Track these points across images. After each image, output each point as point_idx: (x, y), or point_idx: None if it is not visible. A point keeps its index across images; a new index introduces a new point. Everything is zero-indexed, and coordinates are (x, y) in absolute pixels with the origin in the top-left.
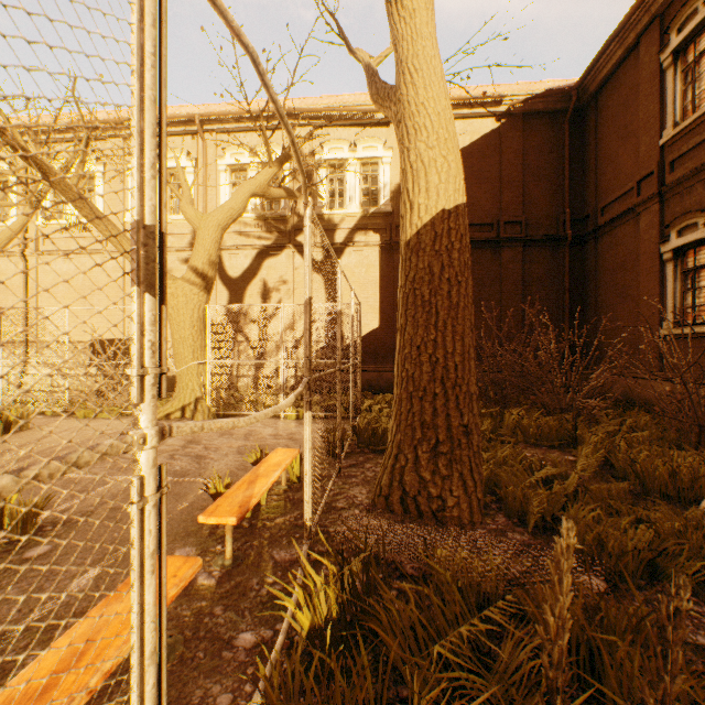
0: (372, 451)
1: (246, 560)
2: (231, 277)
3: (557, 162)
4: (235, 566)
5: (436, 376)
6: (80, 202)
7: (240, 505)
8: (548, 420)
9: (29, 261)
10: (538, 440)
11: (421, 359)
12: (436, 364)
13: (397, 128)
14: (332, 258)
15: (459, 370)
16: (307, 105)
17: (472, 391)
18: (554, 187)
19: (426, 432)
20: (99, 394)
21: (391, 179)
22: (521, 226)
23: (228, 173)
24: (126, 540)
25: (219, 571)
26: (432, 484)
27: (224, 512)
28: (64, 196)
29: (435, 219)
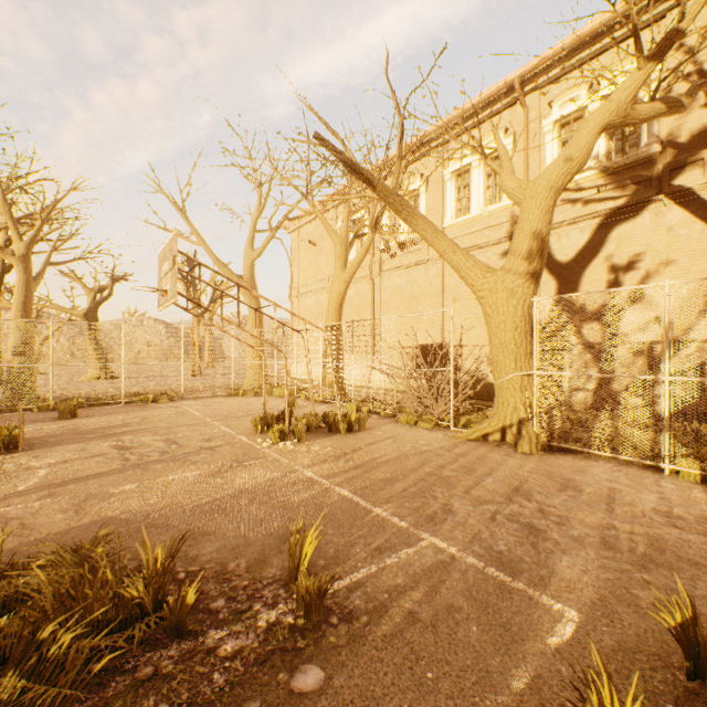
0: None
1: None
2: (560, 262)
3: None
4: None
5: None
6: (399, 204)
7: None
8: None
9: (375, 281)
10: None
11: None
12: None
13: None
14: None
15: None
16: None
17: None
18: None
19: None
20: (418, 401)
21: None
22: None
23: (555, 132)
24: None
25: None
26: None
27: None
28: (385, 203)
29: None
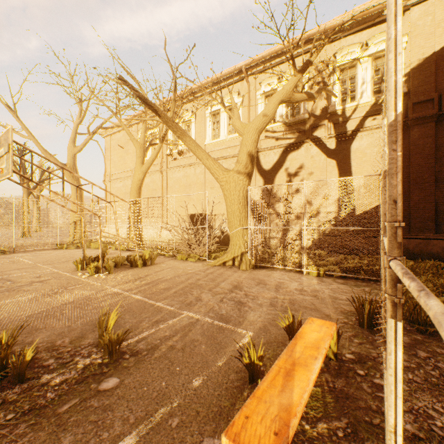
0: (416, 329)
1: None
2: (265, 169)
3: None
4: None
5: None
6: (175, 127)
7: (275, 428)
8: None
9: (164, 174)
10: None
11: None
12: None
13: None
14: (343, 144)
15: None
16: (322, 27)
17: None
18: None
19: None
20: (188, 246)
21: (405, 62)
22: None
23: (263, 99)
24: (167, 396)
25: None
26: None
27: (253, 441)
28: (167, 125)
29: None
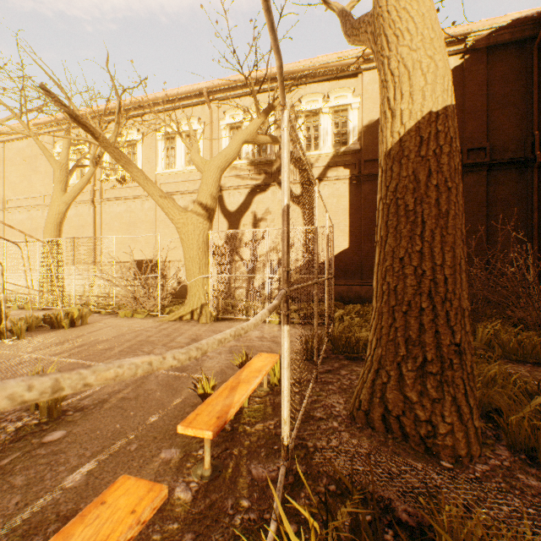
0: (346, 357)
1: (223, 471)
2: (230, 210)
3: (524, 88)
4: (212, 479)
5: (422, 289)
6: (118, 155)
7: (218, 415)
8: (526, 335)
9: (96, 206)
10: (519, 355)
11: (404, 272)
12: (422, 276)
13: (374, 45)
14: (308, 191)
15: (449, 284)
16: (288, 68)
17: (463, 306)
18: (521, 112)
19: (411, 349)
20: (135, 300)
21: (359, 121)
22: (485, 151)
23: (227, 131)
24: (124, 433)
25: (197, 482)
26: (419, 406)
27: (201, 423)
28: (106, 151)
29: (420, 123)
